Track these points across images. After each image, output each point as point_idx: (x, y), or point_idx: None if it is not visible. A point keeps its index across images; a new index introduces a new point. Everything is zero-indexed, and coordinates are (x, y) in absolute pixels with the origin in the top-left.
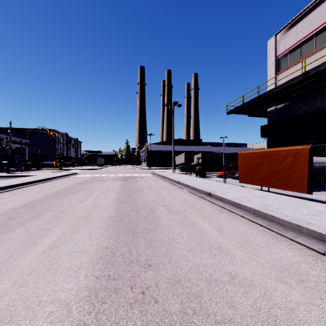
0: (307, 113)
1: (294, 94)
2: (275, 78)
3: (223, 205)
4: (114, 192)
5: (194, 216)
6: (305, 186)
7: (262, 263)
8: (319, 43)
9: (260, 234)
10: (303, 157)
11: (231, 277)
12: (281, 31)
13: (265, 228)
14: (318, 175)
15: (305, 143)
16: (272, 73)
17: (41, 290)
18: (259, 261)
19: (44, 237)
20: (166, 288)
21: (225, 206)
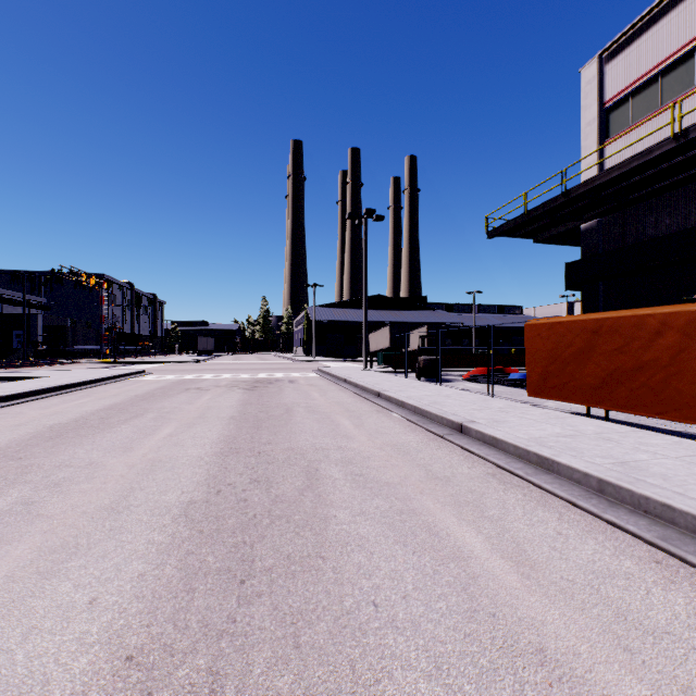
0: (680, 232)
1: (646, 189)
2: (600, 154)
3: (503, 460)
4: (218, 422)
5: (430, 500)
6: None
7: None
8: None
9: (653, 575)
10: None
11: None
12: (614, 46)
13: (656, 549)
14: None
15: (671, 302)
16: (592, 143)
17: None
18: None
19: None
20: None
21: (511, 464)
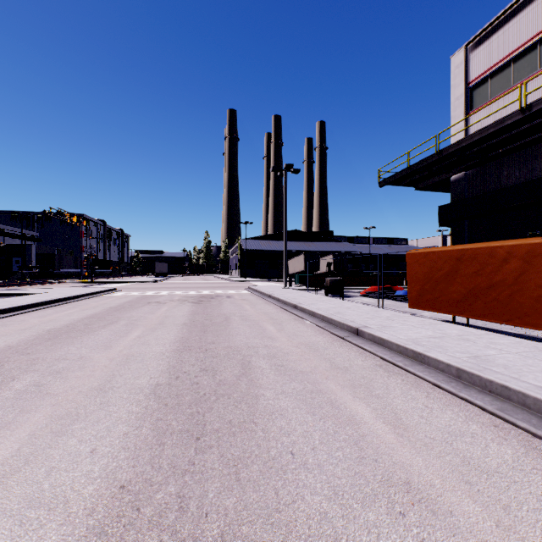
0: (526, 182)
1: (501, 149)
2: (465, 122)
3: (388, 355)
4: (174, 327)
5: (333, 383)
6: None
7: None
8: None
9: (491, 434)
10: None
11: None
12: (477, 39)
13: (495, 417)
14: None
15: (520, 236)
16: (460, 113)
17: None
18: (528, 537)
19: None
20: None
21: (393, 357)
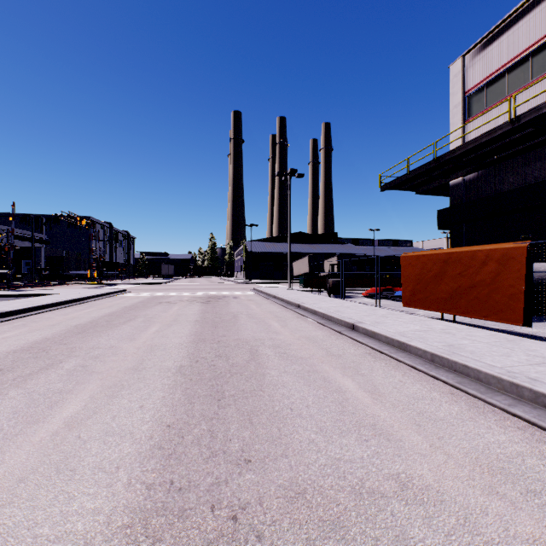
0: (518, 188)
1: (495, 156)
2: (463, 129)
3: (377, 345)
4: (188, 323)
5: (327, 365)
6: (520, 313)
7: (455, 456)
8: (538, 69)
9: (446, 399)
10: (516, 263)
11: (399, 485)
12: (474, 50)
13: (454, 388)
14: (538, 294)
15: (514, 239)
16: (458, 121)
17: (40, 512)
18: (449, 451)
19: (58, 406)
20: (278, 507)
21: (381, 347)
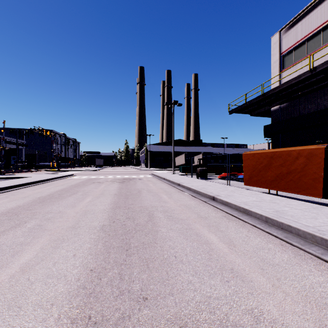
0: (314, 112)
1: (300, 92)
2: (279, 76)
3: (229, 210)
4: (110, 196)
5: (198, 225)
6: (320, 190)
7: (291, 294)
8: (326, 38)
9: (278, 249)
10: (317, 158)
11: (254, 319)
12: (286, 27)
13: (283, 241)
14: None
15: (311, 143)
16: (276, 71)
17: None
18: (286, 290)
19: (18, 255)
20: None
21: (232, 212)
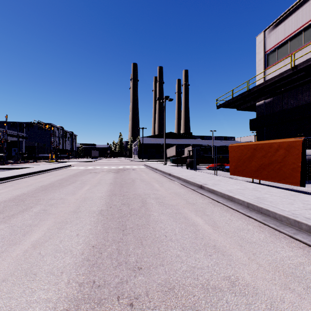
0: (296, 107)
1: (283, 88)
2: (264, 73)
3: (215, 197)
4: (106, 185)
5: (186, 209)
6: (298, 179)
7: (263, 265)
8: (307, 38)
9: (256, 229)
10: (296, 150)
11: (230, 283)
12: (270, 27)
13: (261, 223)
14: (308, 167)
15: (293, 136)
16: (261, 68)
17: (13, 301)
18: (259, 262)
19: (28, 234)
20: (158, 298)
21: (218, 198)
